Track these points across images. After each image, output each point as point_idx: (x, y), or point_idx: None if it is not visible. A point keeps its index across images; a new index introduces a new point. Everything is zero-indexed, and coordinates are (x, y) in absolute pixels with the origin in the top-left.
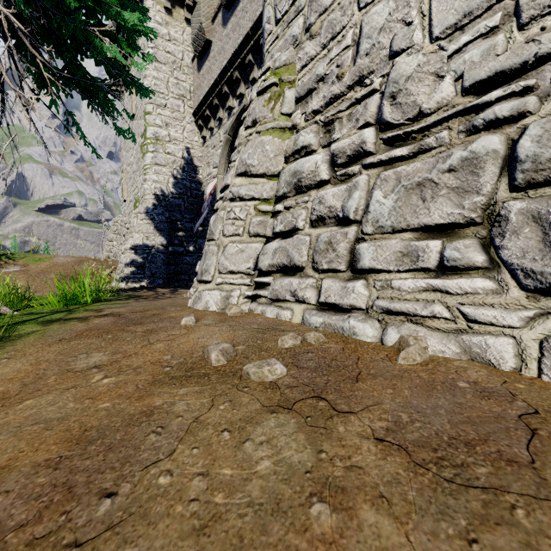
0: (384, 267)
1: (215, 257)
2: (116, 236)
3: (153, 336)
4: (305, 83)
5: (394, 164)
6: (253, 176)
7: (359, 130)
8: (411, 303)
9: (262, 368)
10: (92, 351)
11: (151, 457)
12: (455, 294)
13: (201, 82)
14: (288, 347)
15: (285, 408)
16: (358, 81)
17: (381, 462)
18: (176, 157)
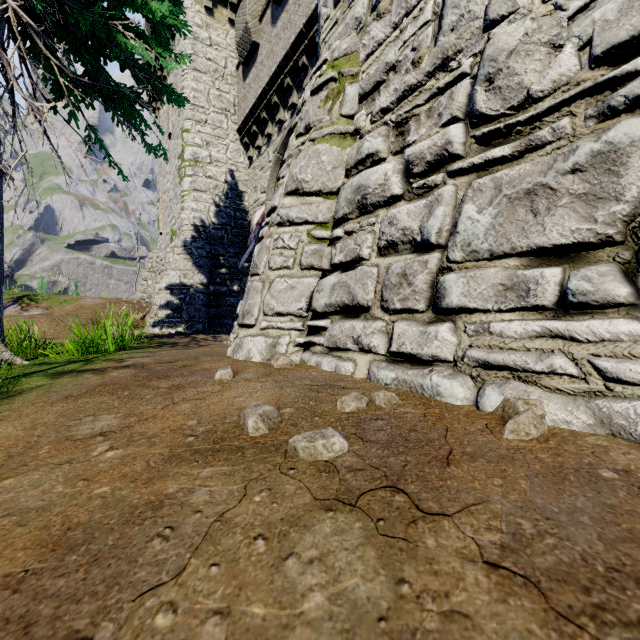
0: (479, 305)
1: (259, 296)
2: (151, 274)
3: (179, 393)
4: (371, 75)
5: (491, 169)
6: (306, 195)
7: (442, 128)
8: (518, 354)
9: (314, 441)
10: (101, 413)
11: (150, 578)
12: (585, 341)
13: (247, 92)
14: (350, 411)
15: (346, 504)
16: (441, 65)
17: (500, 608)
18: (219, 181)
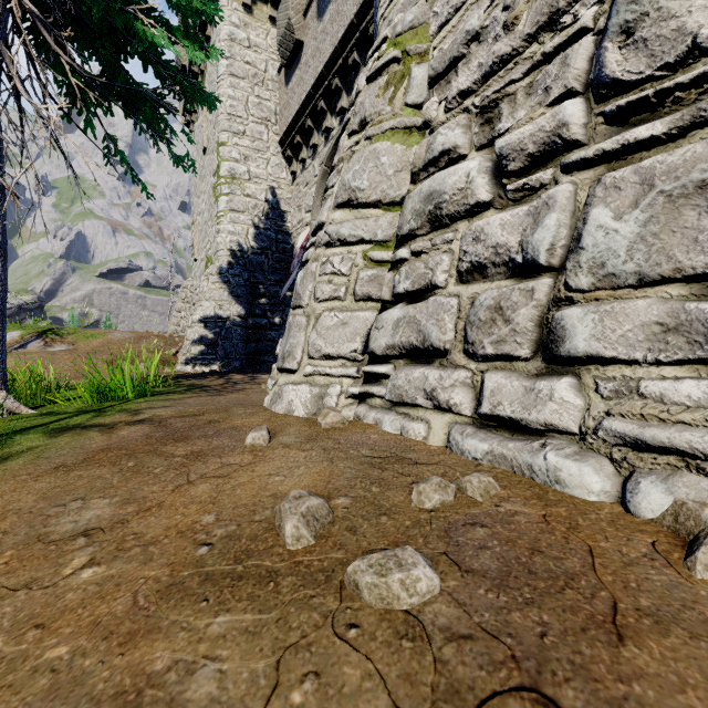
0: (621, 353)
1: (303, 334)
2: (185, 305)
3: (198, 466)
4: (445, 50)
5: (631, 158)
6: (361, 207)
7: (550, 108)
8: (696, 431)
9: (386, 574)
10: (93, 495)
11: None
12: None
13: (290, 98)
14: (432, 507)
15: None
16: (547, 22)
17: None
18: (258, 200)
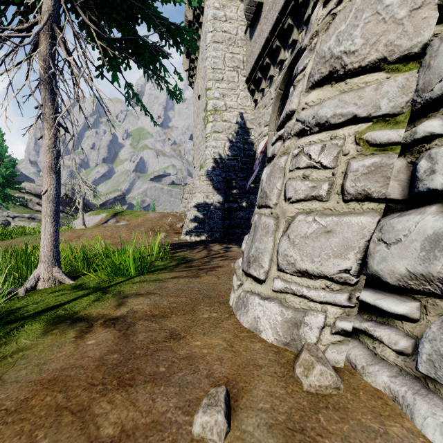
0: None
1: (271, 239)
2: (189, 195)
3: None
4: None
5: None
6: (350, 75)
7: None
8: None
9: None
10: None
11: None
12: None
13: (253, 48)
14: None
15: None
16: None
17: None
18: (231, 123)
